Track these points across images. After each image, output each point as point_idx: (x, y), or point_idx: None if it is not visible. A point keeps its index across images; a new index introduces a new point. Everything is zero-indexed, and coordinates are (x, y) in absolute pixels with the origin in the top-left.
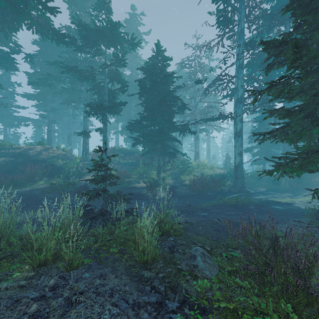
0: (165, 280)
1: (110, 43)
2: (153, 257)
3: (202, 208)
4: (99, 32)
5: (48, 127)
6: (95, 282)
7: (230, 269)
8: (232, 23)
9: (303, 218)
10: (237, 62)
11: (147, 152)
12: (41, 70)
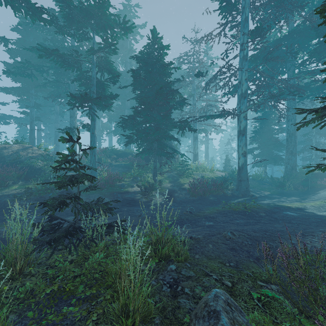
0: None
1: (99, 27)
2: (144, 313)
3: (206, 215)
4: (85, 11)
5: (31, 125)
6: None
7: None
8: (236, 8)
9: None
10: (240, 54)
11: (141, 152)
12: (22, 61)
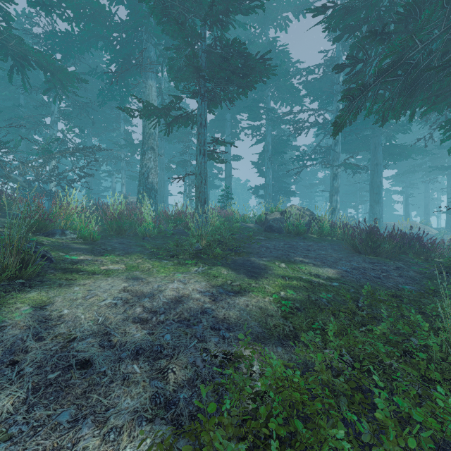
0: None
1: None
2: None
3: None
4: None
5: (405, 202)
6: None
7: None
8: None
9: None
10: None
11: None
12: None
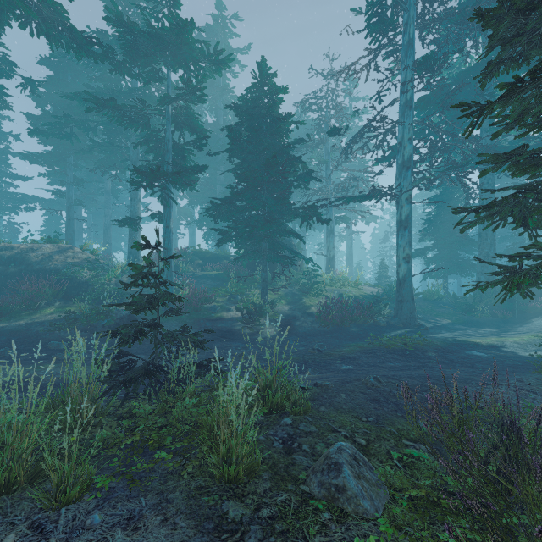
0: (274, 528)
1: (176, 60)
2: (249, 467)
3: (343, 355)
4: (157, 37)
5: (68, 213)
6: (112, 539)
7: (414, 494)
8: (394, 26)
9: (528, 373)
10: (401, 98)
11: (243, 256)
12: (55, 111)
